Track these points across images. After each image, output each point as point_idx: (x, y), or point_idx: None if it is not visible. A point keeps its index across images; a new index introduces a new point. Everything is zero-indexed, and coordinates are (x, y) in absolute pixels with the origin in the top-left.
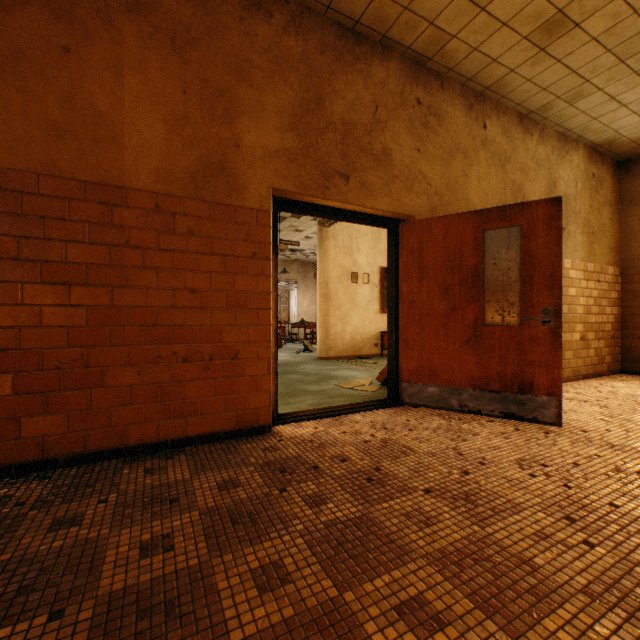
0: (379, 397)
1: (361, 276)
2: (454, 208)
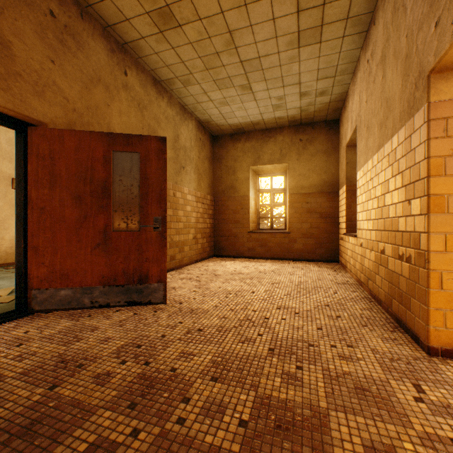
0: (10, 308)
1: None
2: (96, 130)
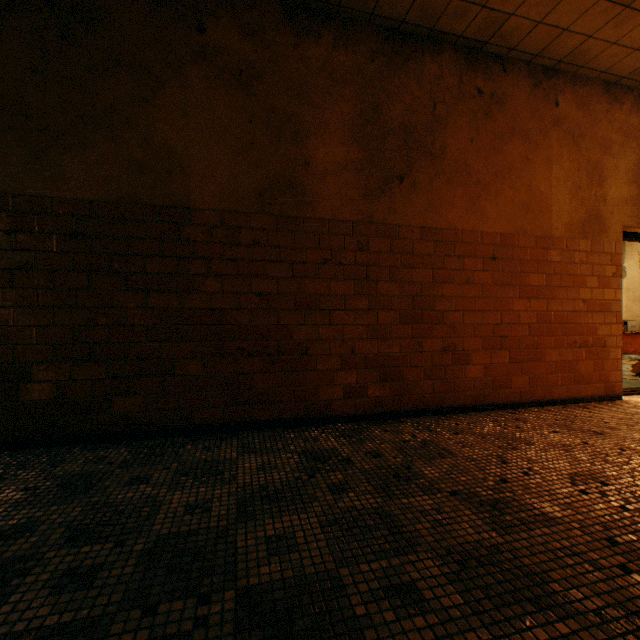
0: None
1: None
2: None
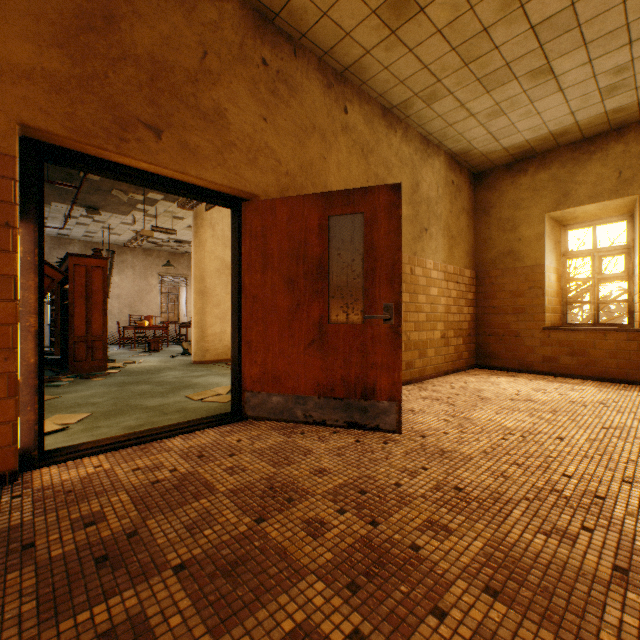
0: (227, 410)
1: None
2: (310, 193)
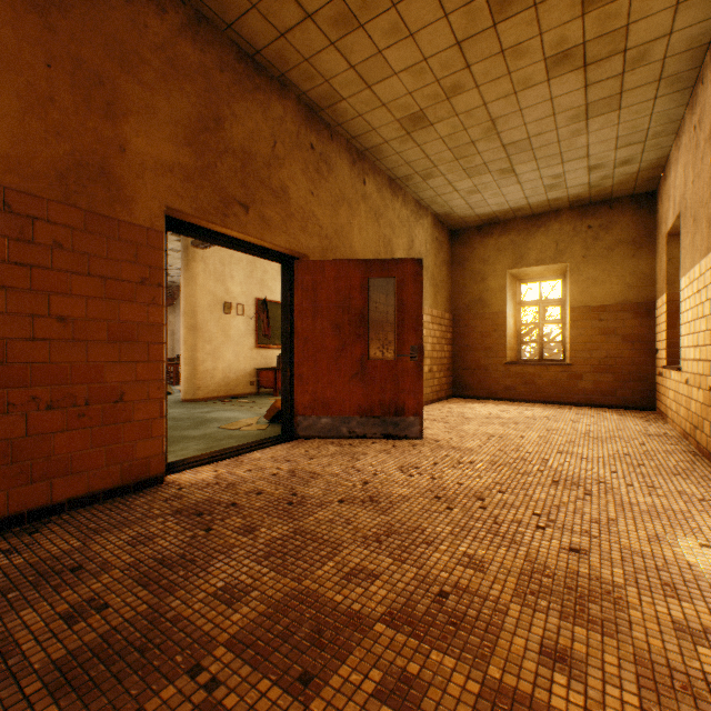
0: (272, 434)
1: (235, 307)
2: (341, 252)
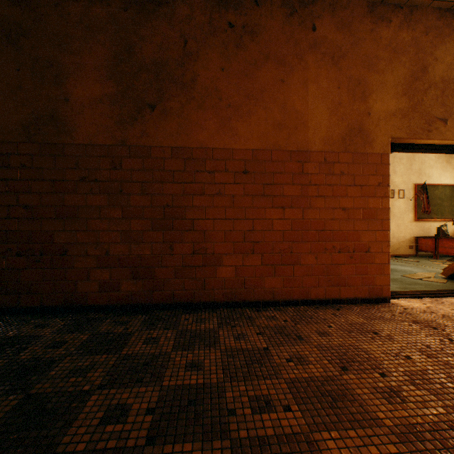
0: None
1: (396, 192)
2: None
